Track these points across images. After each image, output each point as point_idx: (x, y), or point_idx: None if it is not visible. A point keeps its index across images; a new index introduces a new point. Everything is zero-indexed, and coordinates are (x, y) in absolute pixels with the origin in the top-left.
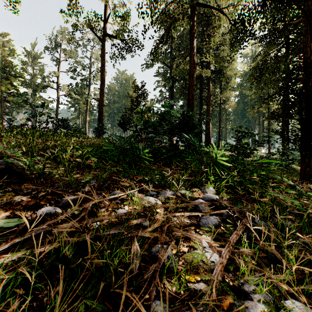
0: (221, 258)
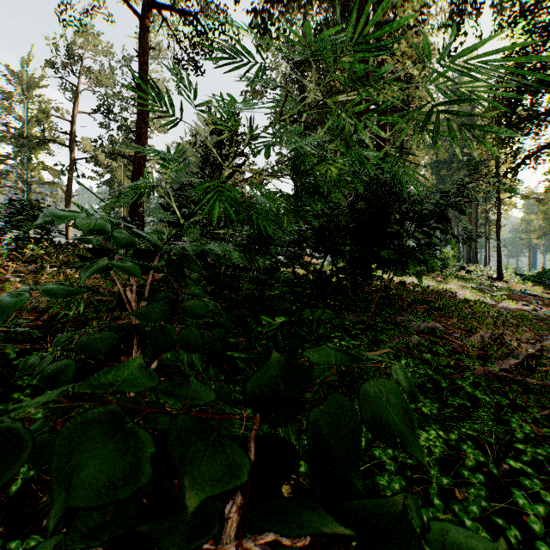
0: None
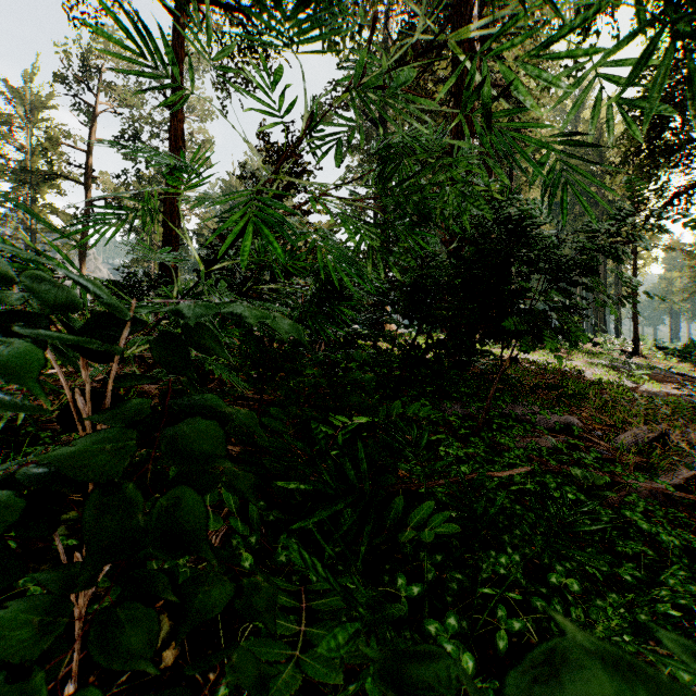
0: None
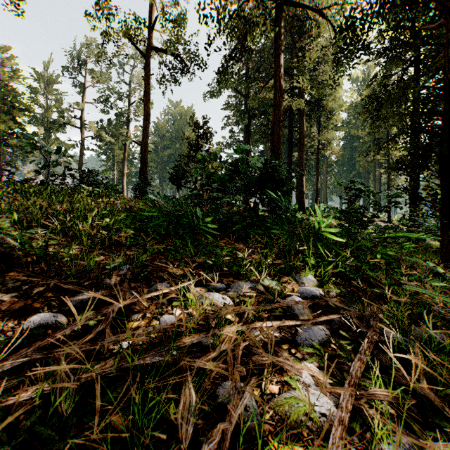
0: (339, 411)
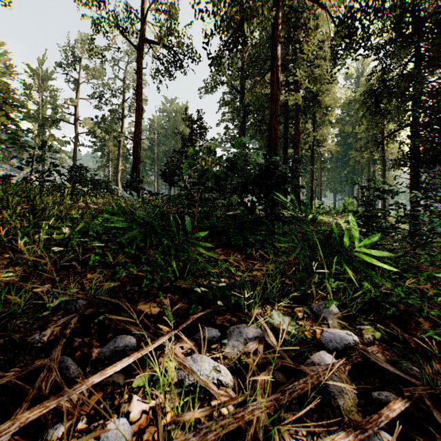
0: None
